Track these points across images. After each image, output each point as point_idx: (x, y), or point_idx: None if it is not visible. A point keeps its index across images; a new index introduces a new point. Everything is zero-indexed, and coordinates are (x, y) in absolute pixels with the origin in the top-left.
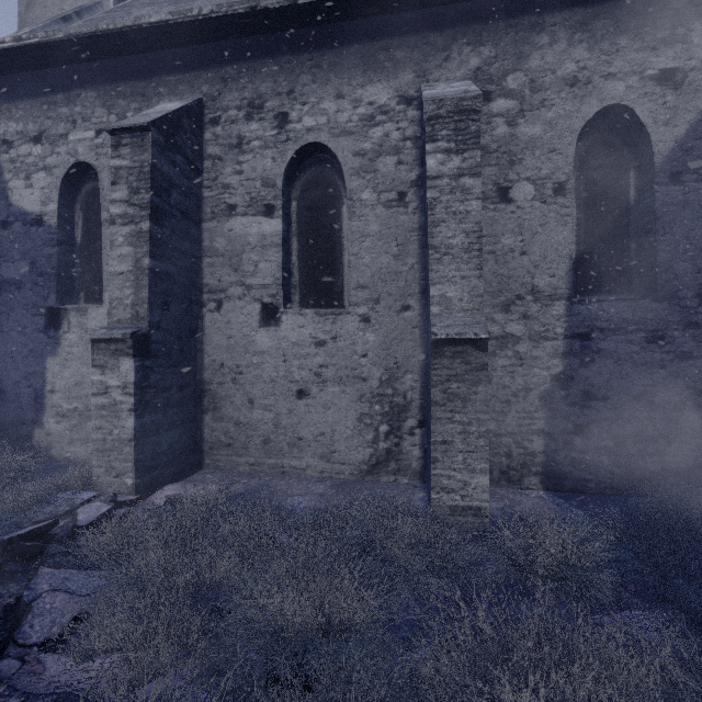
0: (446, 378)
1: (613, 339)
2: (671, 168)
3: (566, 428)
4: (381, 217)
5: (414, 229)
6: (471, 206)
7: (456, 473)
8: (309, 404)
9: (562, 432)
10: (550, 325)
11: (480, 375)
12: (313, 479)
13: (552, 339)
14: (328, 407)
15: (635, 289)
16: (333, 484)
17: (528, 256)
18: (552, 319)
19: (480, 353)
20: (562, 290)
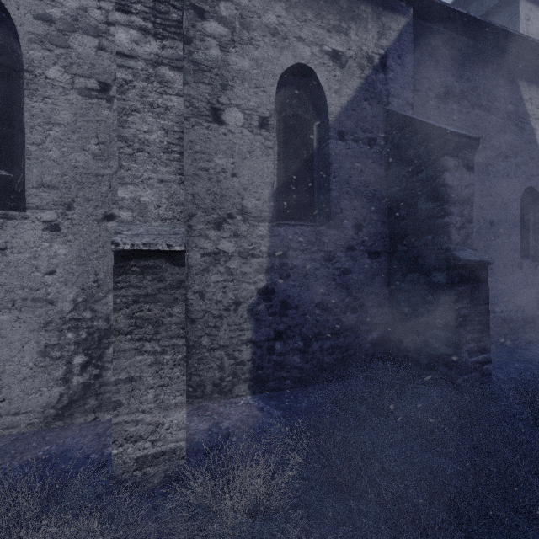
0: (134, 300)
1: (303, 257)
2: (339, 127)
3: (269, 335)
4: (76, 105)
5: None
6: (171, 102)
7: (146, 415)
8: None
9: (266, 339)
10: (256, 243)
11: (177, 294)
12: None
13: (258, 256)
14: None
15: (317, 218)
16: None
17: (238, 178)
18: (258, 239)
19: (177, 268)
20: (266, 213)
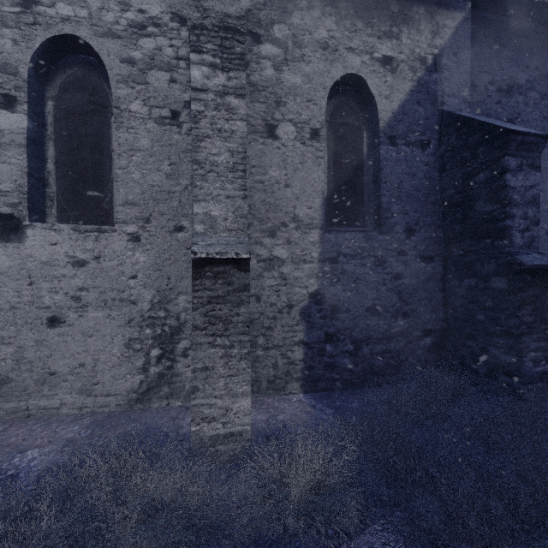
0: (208, 300)
1: (353, 263)
2: (390, 132)
3: (320, 337)
4: (152, 133)
5: (187, 150)
6: (236, 126)
7: (218, 400)
8: (65, 332)
9: (317, 341)
10: (308, 250)
11: (243, 296)
12: (67, 419)
13: (309, 262)
14: (89, 334)
15: (367, 224)
16: (93, 421)
17: (291, 188)
18: (309, 245)
19: (243, 274)
20: (317, 220)
